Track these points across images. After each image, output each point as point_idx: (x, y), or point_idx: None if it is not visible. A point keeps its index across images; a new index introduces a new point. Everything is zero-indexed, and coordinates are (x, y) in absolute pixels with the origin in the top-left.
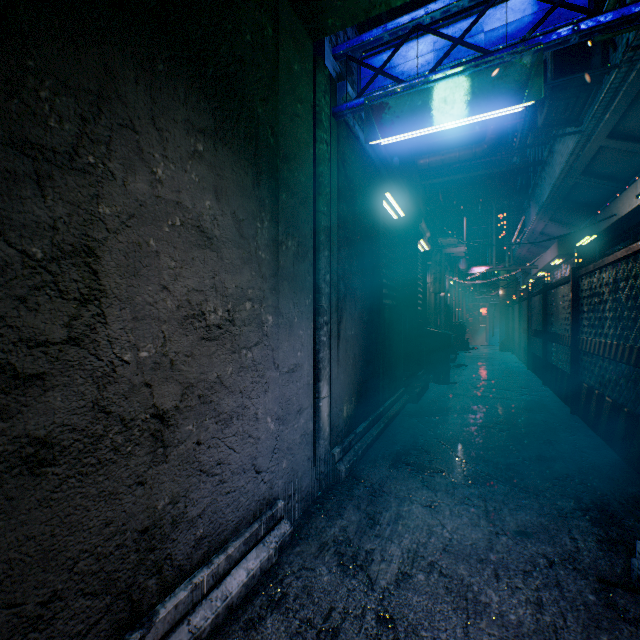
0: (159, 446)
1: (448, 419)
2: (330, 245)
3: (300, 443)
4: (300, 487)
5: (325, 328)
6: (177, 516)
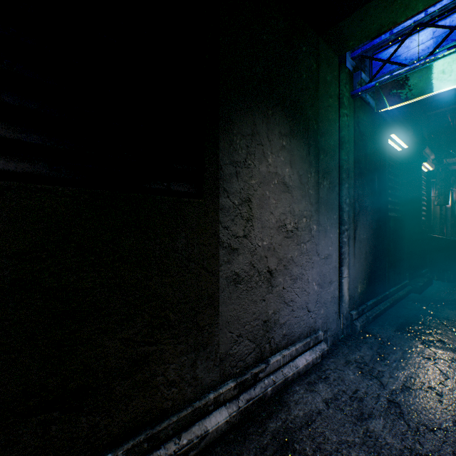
0: (269, 285)
1: (451, 308)
2: (349, 180)
3: (330, 301)
4: (330, 328)
5: (345, 233)
6: (275, 320)
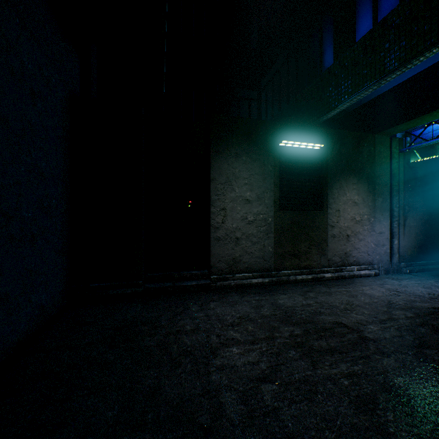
0: (347, 240)
1: None
2: (398, 195)
3: (383, 254)
4: (383, 266)
5: (396, 222)
6: (350, 254)
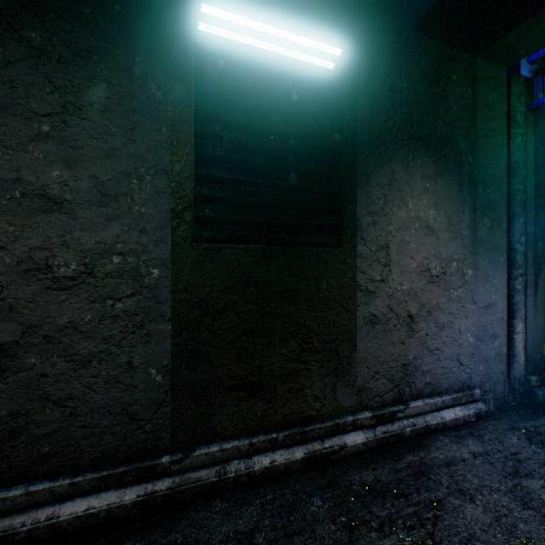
0: (409, 330)
1: None
2: (525, 213)
3: (494, 359)
4: (494, 389)
5: (519, 279)
6: (416, 366)
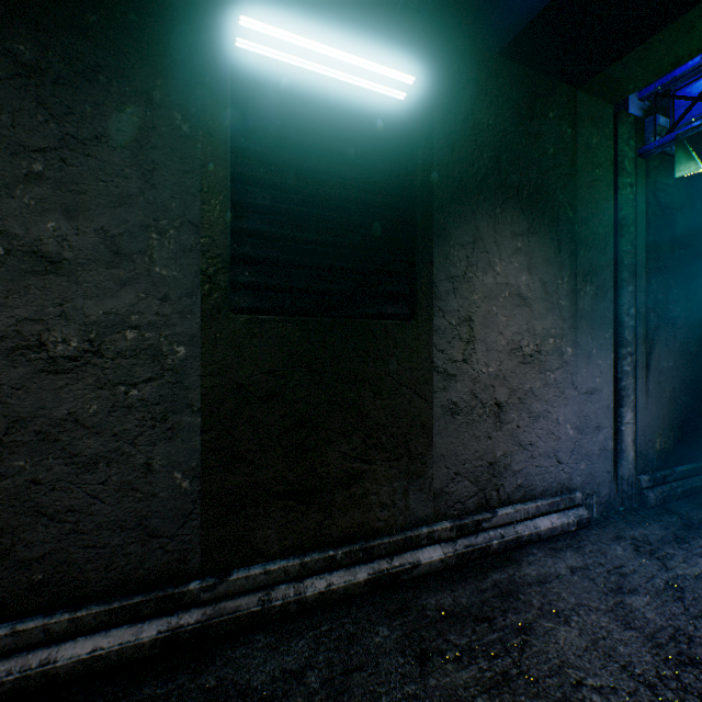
0: (497, 421)
1: None
2: (635, 280)
3: (598, 455)
4: (598, 492)
5: (628, 359)
6: (506, 465)
